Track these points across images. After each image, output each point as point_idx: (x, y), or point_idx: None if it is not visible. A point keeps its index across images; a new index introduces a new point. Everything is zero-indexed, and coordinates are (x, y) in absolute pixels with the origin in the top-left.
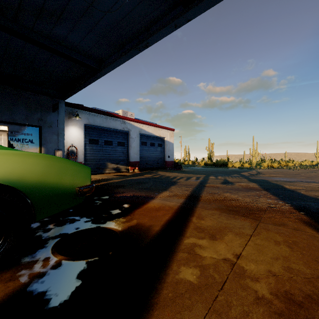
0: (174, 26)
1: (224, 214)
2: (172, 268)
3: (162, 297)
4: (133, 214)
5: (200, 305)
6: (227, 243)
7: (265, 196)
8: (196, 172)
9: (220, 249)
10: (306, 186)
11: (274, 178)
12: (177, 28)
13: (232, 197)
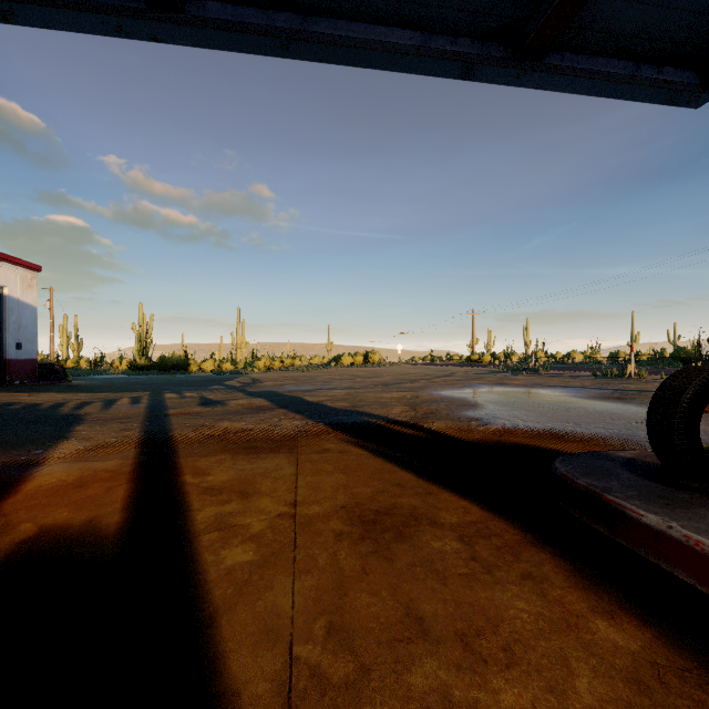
0: (114, 25)
1: (238, 457)
2: (205, 561)
3: (220, 600)
4: (3, 514)
5: (281, 577)
6: (271, 495)
7: (287, 416)
8: (118, 386)
9: (266, 506)
10: (330, 395)
11: (286, 387)
12: (123, 35)
13: (237, 427)
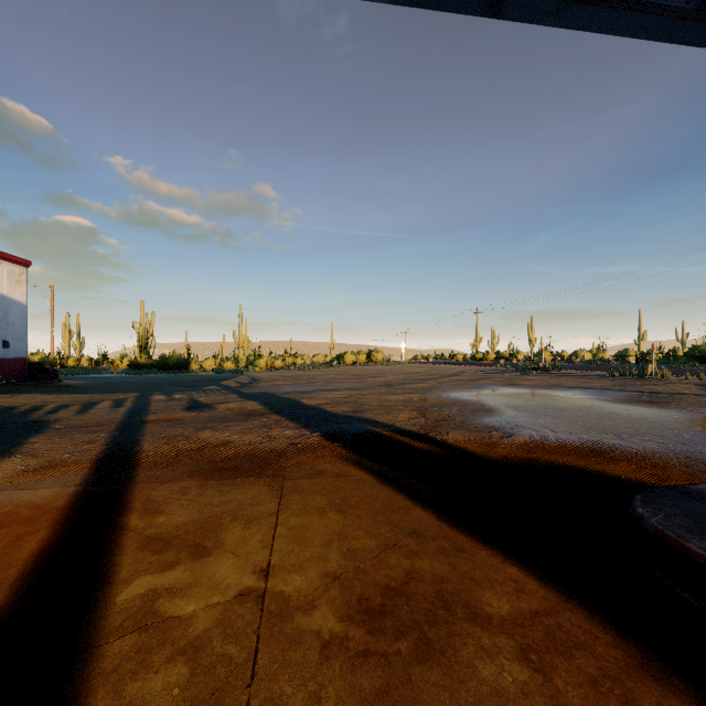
0: None
1: (209, 482)
2: None
3: None
4: None
5: None
6: (237, 552)
7: (279, 424)
8: (110, 386)
9: (225, 575)
10: (330, 398)
11: (284, 388)
12: None
13: (218, 439)
